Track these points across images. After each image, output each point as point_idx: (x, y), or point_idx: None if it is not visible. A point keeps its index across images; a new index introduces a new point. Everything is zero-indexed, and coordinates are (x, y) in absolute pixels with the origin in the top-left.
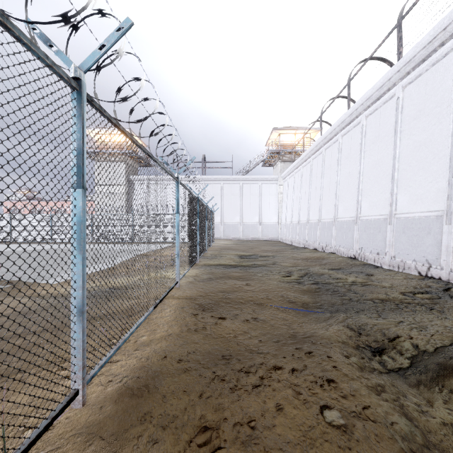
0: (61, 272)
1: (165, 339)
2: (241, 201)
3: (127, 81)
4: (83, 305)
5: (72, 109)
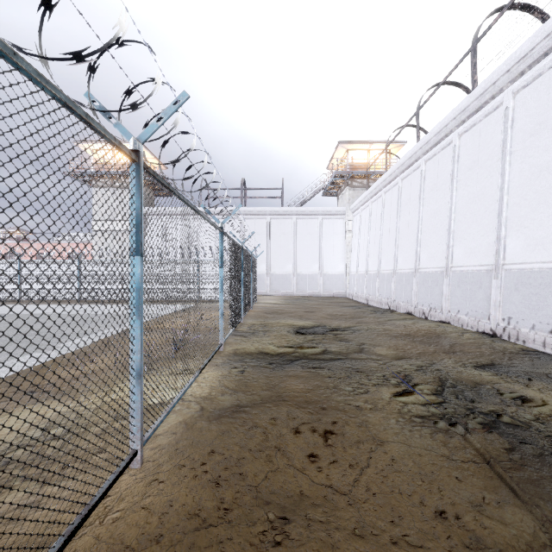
0: None
1: None
2: (295, 242)
3: None
4: None
5: None
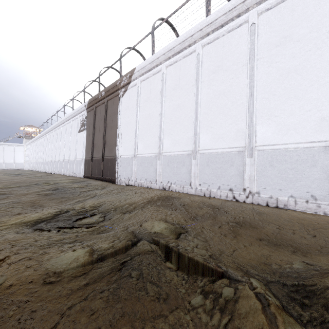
0: None
1: None
2: (4, 153)
3: None
4: None
5: None
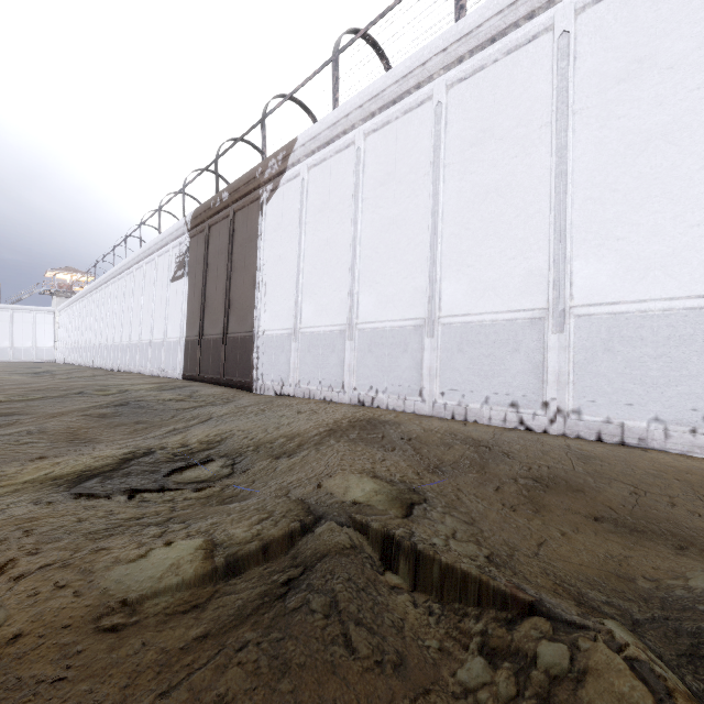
0: None
1: None
2: (12, 328)
3: None
4: None
5: None
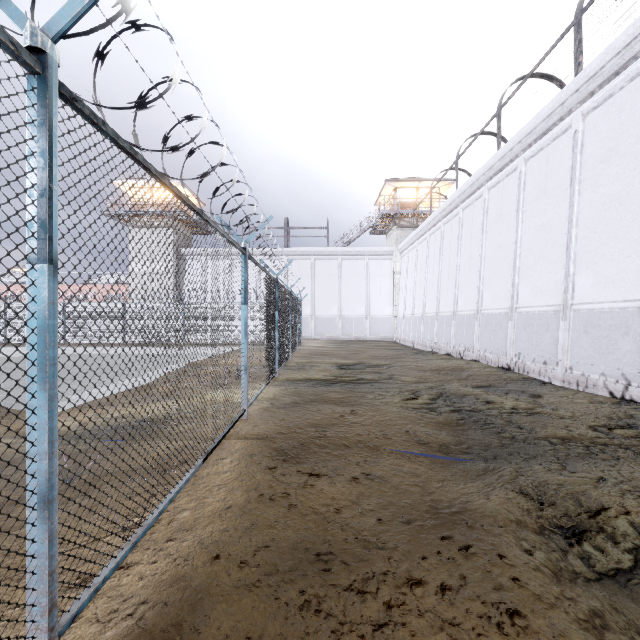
0: (68, 393)
1: (221, 517)
2: (340, 284)
3: (156, 84)
4: (52, 487)
5: (28, 110)
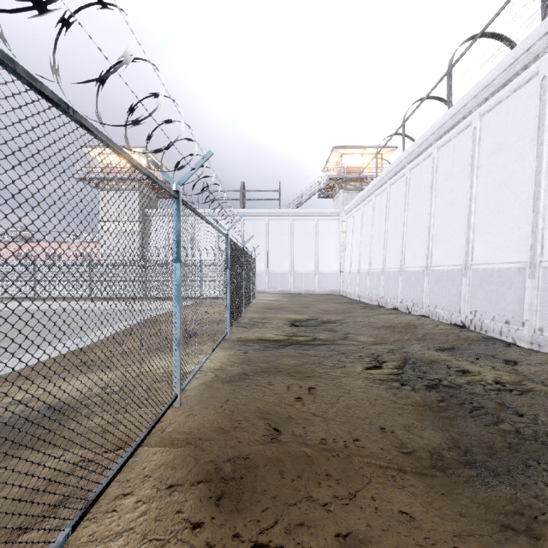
0: None
1: None
2: (292, 242)
3: None
4: None
5: None
